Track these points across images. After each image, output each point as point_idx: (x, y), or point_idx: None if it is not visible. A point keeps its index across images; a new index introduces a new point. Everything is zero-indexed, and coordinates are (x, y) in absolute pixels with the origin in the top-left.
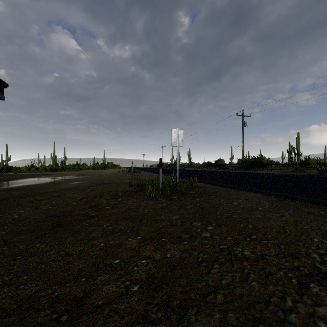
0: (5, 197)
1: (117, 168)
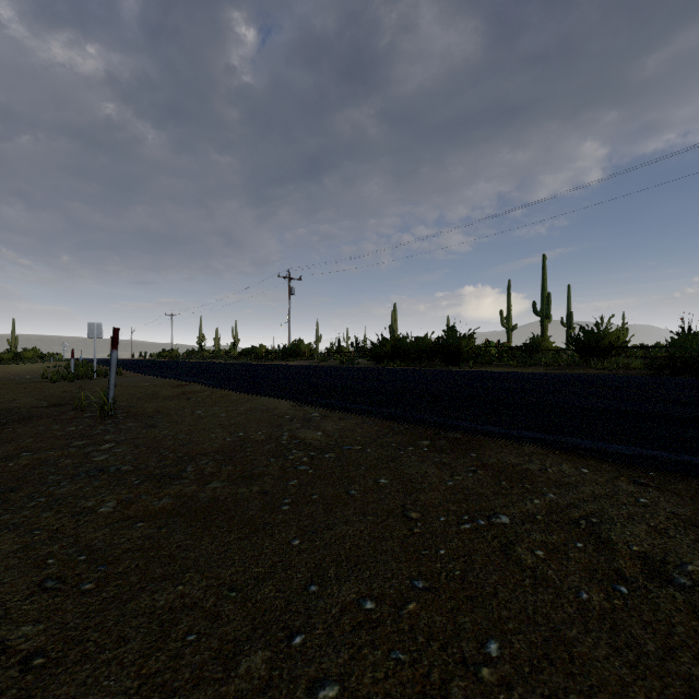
0: None
1: (51, 361)
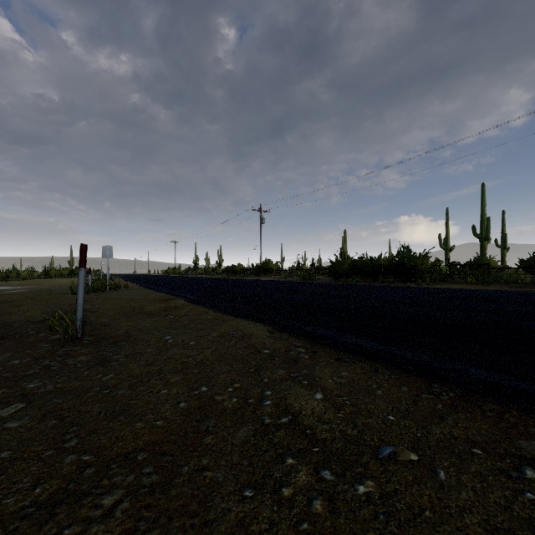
0: None
1: (93, 276)
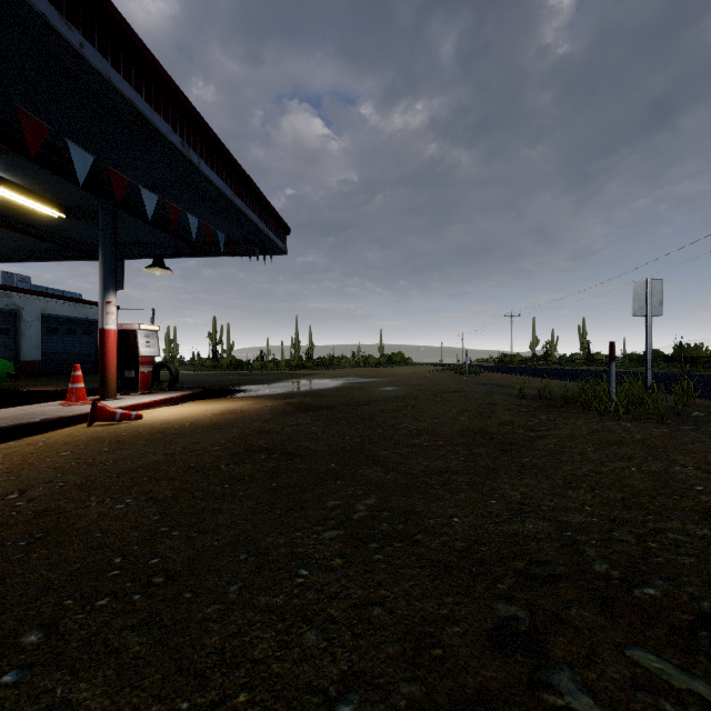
0: (329, 405)
1: (413, 365)
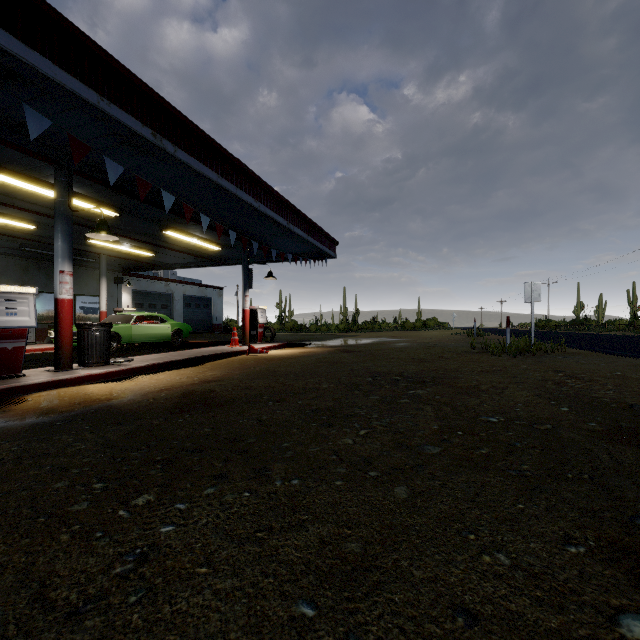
0: (359, 350)
1: (445, 329)
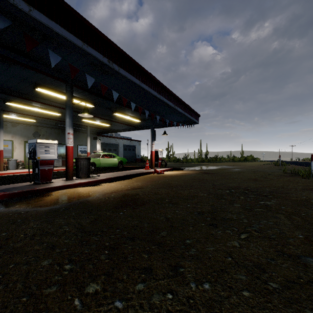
0: (213, 173)
1: (258, 161)
